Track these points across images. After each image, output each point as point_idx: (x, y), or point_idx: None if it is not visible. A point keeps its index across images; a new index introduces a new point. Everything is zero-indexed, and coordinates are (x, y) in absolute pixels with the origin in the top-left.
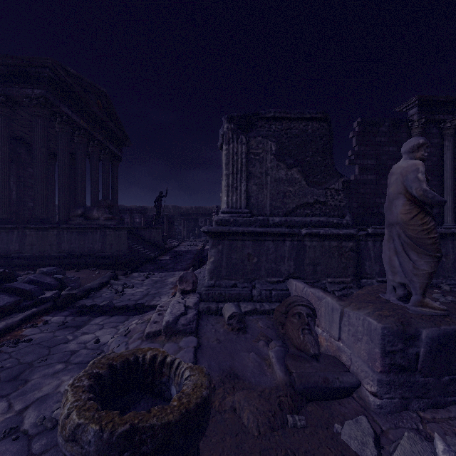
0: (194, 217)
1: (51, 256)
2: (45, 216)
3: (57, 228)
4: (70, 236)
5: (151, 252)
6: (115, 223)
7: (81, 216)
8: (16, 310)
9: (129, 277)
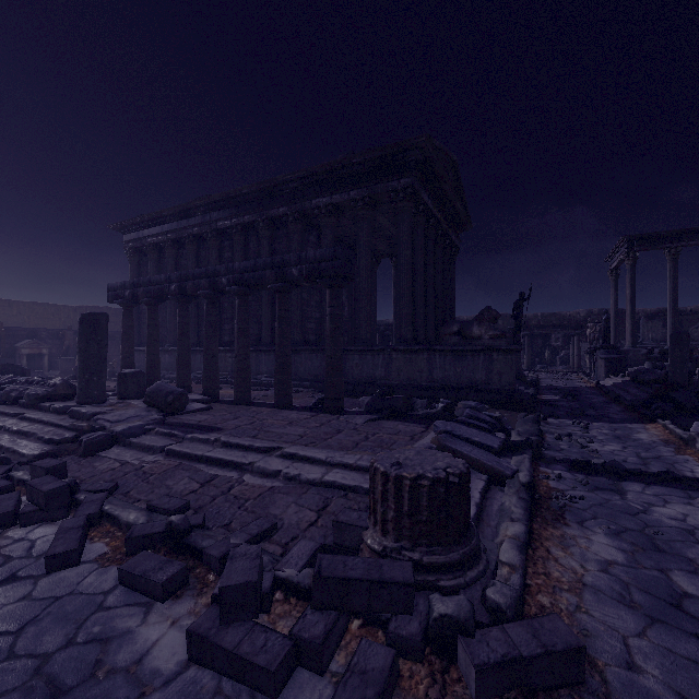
0: (547, 332)
1: (421, 385)
2: (410, 336)
3: (427, 350)
4: (443, 361)
5: (523, 387)
6: (505, 343)
7: (456, 335)
8: (498, 452)
9: (550, 424)
